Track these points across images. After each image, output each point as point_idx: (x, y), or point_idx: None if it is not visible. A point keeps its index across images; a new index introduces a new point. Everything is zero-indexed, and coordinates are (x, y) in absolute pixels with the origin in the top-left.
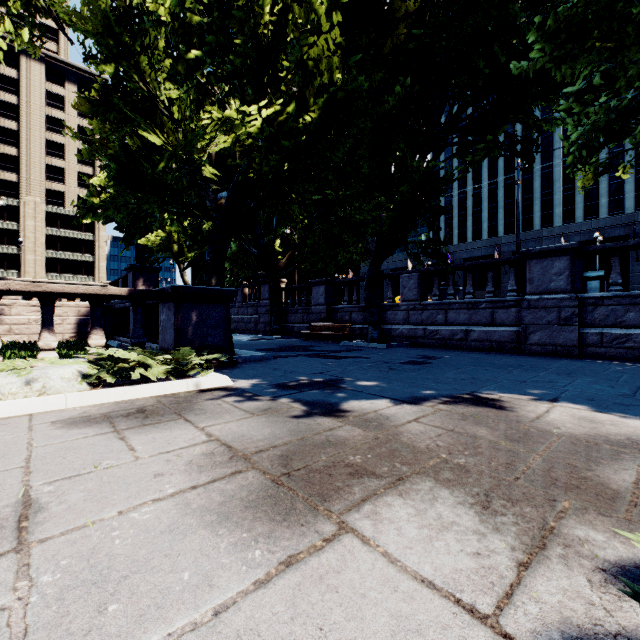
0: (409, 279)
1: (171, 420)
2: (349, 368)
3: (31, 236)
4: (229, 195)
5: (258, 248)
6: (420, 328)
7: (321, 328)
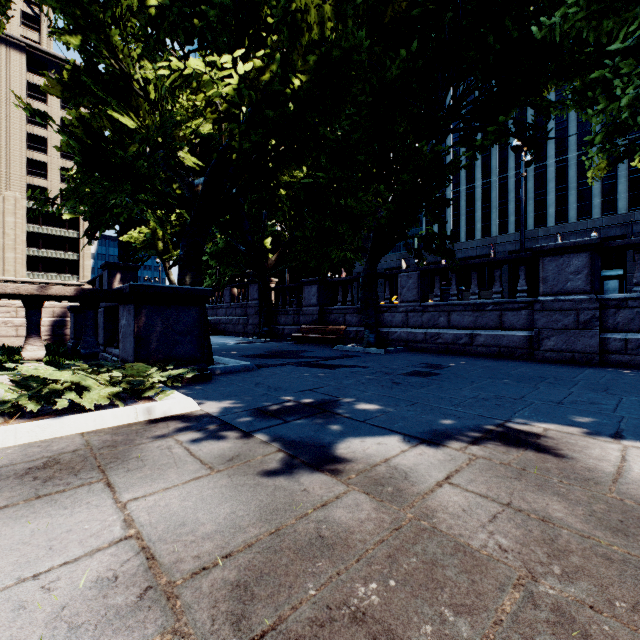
0: (408, 278)
1: (84, 484)
2: (345, 382)
3: (11, 233)
4: (206, 180)
5: (246, 245)
6: (420, 331)
7: (313, 331)
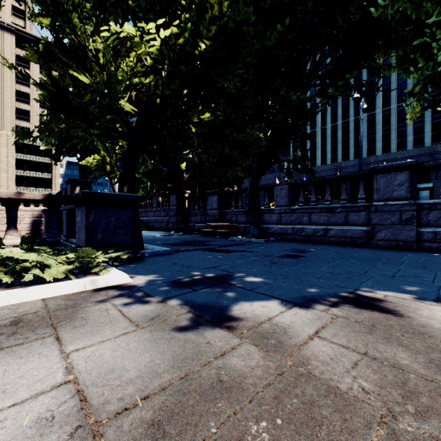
0: (281, 190)
1: (39, 338)
2: (237, 262)
3: (4, 160)
4: (138, 118)
5: (168, 167)
6: (290, 227)
7: (215, 227)
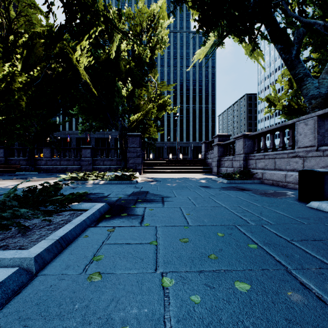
0: (47, 150)
1: None
2: (28, 176)
3: None
4: None
5: None
6: (51, 167)
7: (3, 167)
